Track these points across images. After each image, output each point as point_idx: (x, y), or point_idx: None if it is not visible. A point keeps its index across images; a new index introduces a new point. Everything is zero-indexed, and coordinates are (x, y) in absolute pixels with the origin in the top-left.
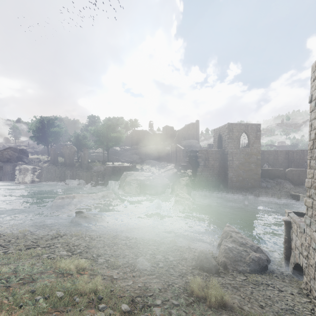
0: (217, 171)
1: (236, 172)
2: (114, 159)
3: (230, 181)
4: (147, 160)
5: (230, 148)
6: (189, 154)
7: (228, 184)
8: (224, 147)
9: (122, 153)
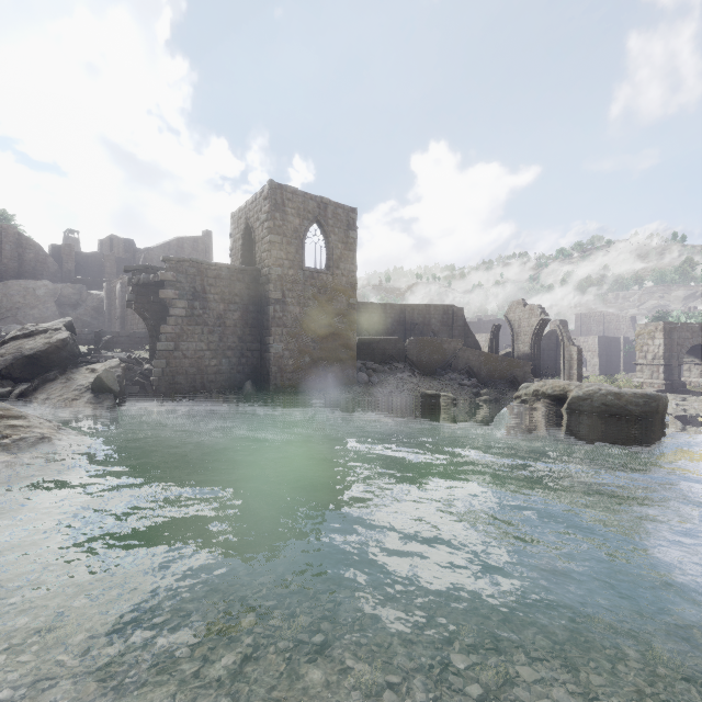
0: (237, 339)
1: (294, 341)
2: None
3: (276, 369)
4: None
5: (278, 263)
6: (136, 277)
7: (270, 378)
8: (261, 261)
9: None
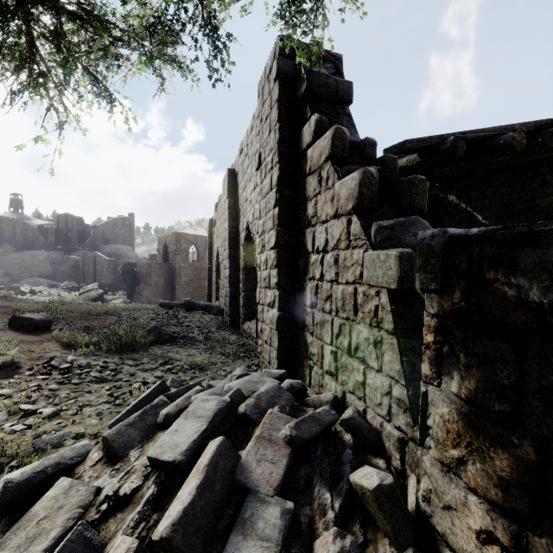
0: (162, 290)
1: (184, 290)
2: None
3: (178, 301)
4: (30, 279)
5: (178, 262)
6: (123, 268)
7: None
8: (171, 260)
9: None
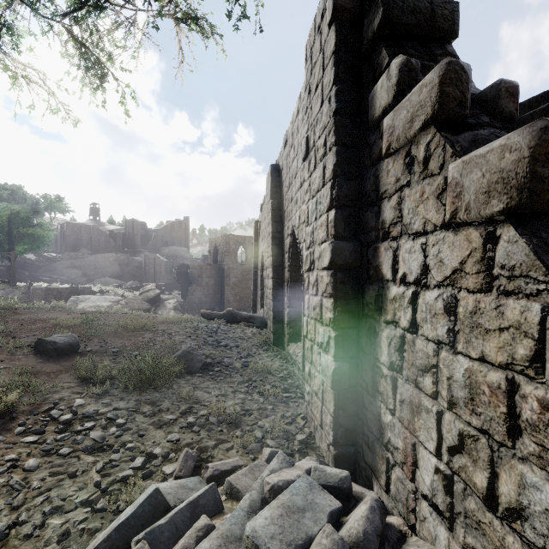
0: (213, 290)
1: (233, 291)
2: (26, 276)
3: (227, 301)
4: (102, 279)
5: (227, 263)
6: (178, 269)
7: (225, 305)
8: (221, 261)
9: (43, 265)
